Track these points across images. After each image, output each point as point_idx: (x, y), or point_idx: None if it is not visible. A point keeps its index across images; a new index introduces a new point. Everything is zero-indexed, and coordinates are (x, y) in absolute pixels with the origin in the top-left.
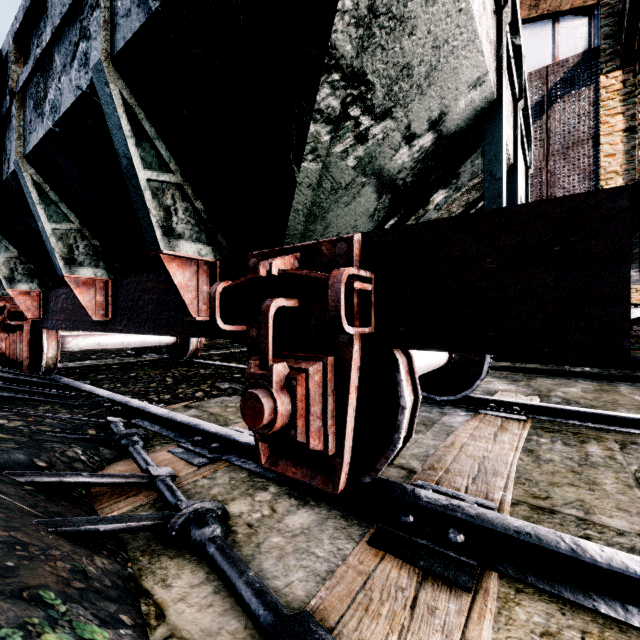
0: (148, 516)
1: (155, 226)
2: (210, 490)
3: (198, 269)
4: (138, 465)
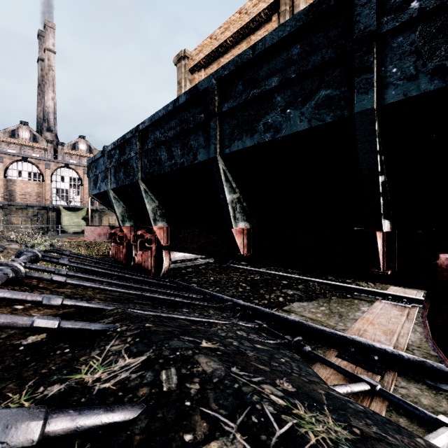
0: (446, 433)
1: (381, 214)
2: (420, 400)
3: (383, 237)
4: (336, 370)
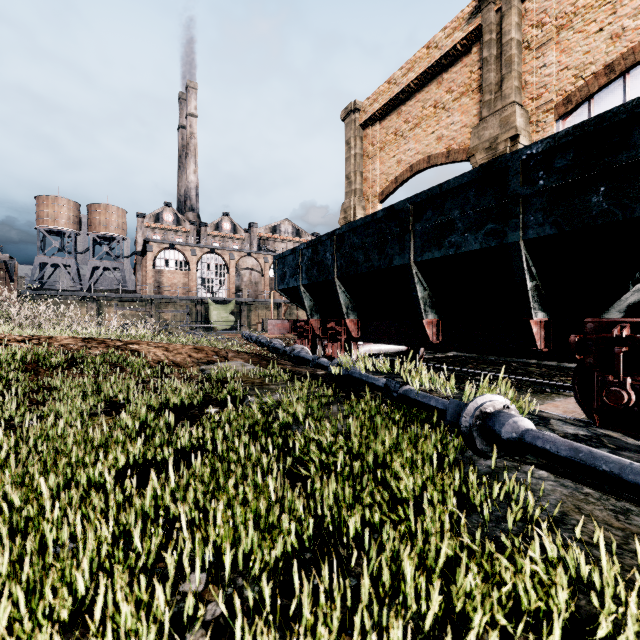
0: None
1: (531, 308)
2: None
3: (540, 324)
4: None
